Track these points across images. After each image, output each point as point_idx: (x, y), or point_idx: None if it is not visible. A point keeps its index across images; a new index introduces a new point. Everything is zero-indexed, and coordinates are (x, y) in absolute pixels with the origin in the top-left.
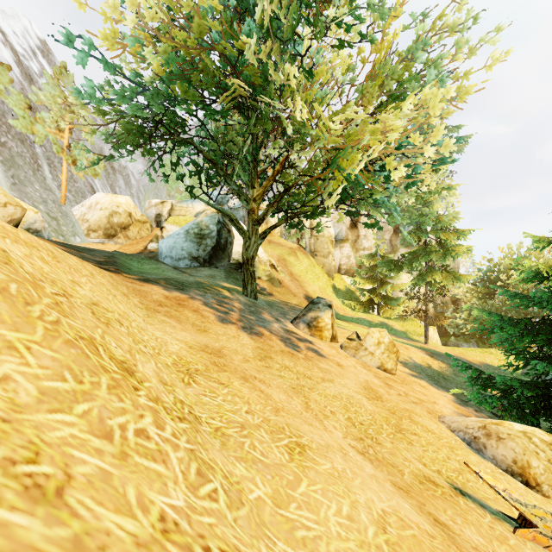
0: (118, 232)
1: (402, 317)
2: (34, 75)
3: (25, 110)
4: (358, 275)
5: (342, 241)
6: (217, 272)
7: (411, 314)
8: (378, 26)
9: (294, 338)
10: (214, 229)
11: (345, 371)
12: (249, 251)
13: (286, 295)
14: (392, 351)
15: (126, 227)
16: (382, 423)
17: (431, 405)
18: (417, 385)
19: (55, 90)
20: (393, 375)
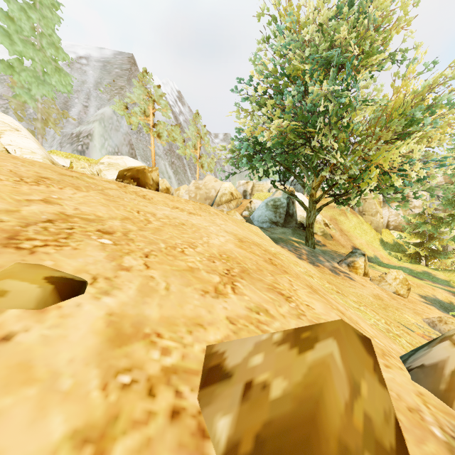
0: (225, 205)
1: (440, 268)
2: (177, 115)
3: (182, 143)
4: (405, 231)
5: (391, 202)
6: (287, 230)
7: (451, 265)
8: (398, 77)
9: (337, 270)
10: (284, 202)
11: (365, 288)
12: (310, 219)
13: (336, 246)
14: (405, 284)
15: (229, 201)
16: (375, 304)
17: (421, 312)
18: (423, 306)
19: (194, 127)
20: (405, 298)
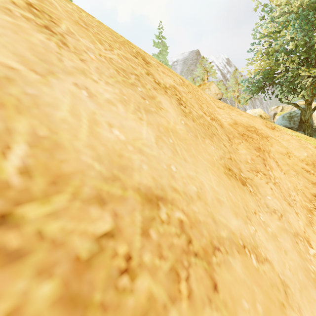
0: None
1: None
2: (225, 74)
3: (225, 90)
4: None
5: None
6: (300, 132)
7: None
8: None
9: None
10: (298, 113)
11: None
12: (306, 117)
13: None
14: None
15: None
16: None
17: None
18: None
19: (233, 79)
20: None
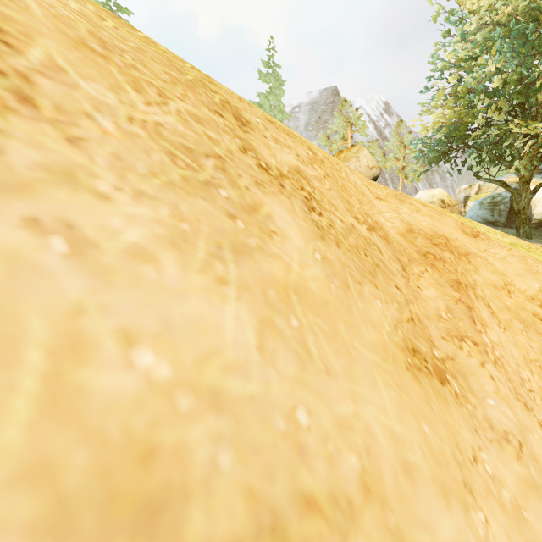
0: None
1: None
2: (382, 129)
3: (382, 157)
4: None
5: None
6: (511, 230)
7: None
8: None
9: None
10: (507, 197)
11: None
12: (520, 204)
13: None
14: None
15: None
16: None
17: None
18: None
19: (395, 137)
20: None
